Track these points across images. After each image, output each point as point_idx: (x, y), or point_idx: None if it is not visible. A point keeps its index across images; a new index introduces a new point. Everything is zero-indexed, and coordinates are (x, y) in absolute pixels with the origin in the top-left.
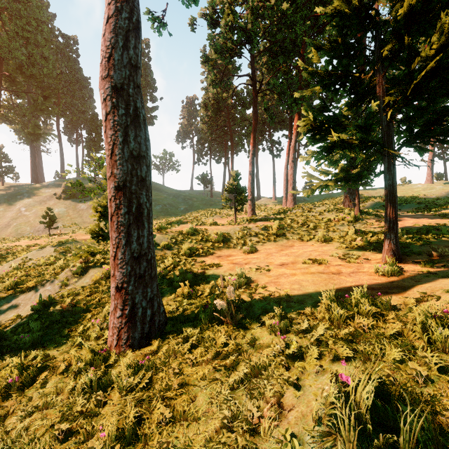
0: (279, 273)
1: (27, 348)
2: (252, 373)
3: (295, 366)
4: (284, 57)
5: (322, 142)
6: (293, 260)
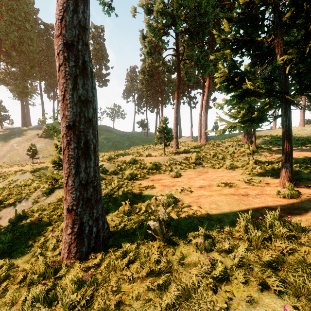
0: (199, 194)
1: None
2: (183, 294)
3: (223, 289)
4: (199, 35)
5: (234, 91)
6: (209, 183)
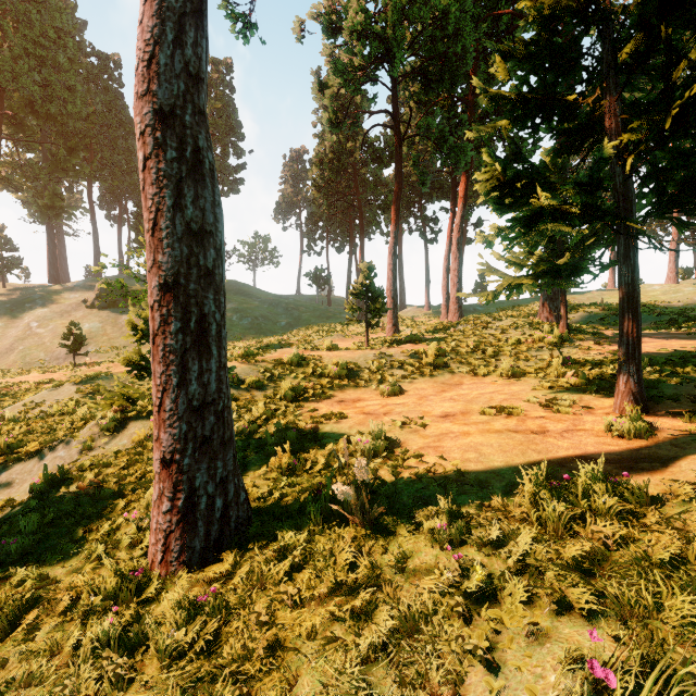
0: (441, 430)
1: (12, 561)
2: (403, 627)
3: (483, 616)
4: (444, 82)
5: (515, 211)
6: (463, 408)
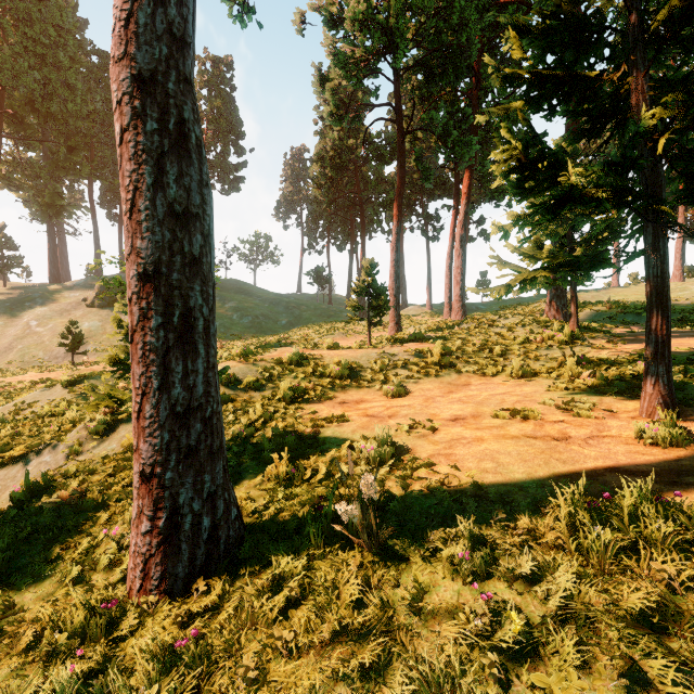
0: (452, 436)
1: None
2: (424, 693)
3: (524, 680)
4: (448, 75)
5: (536, 195)
6: (474, 411)
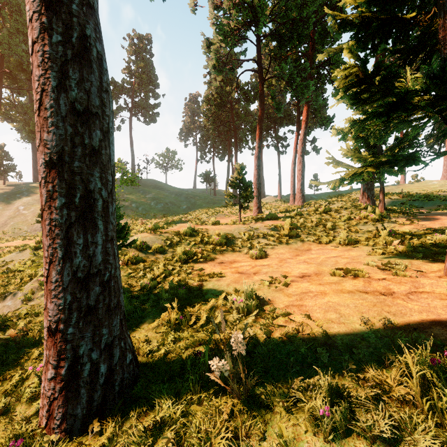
0: (301, 290)
1: None
2: None
3: None
4: (293, 40)
5: (369, 105)
6: (316, 270)
